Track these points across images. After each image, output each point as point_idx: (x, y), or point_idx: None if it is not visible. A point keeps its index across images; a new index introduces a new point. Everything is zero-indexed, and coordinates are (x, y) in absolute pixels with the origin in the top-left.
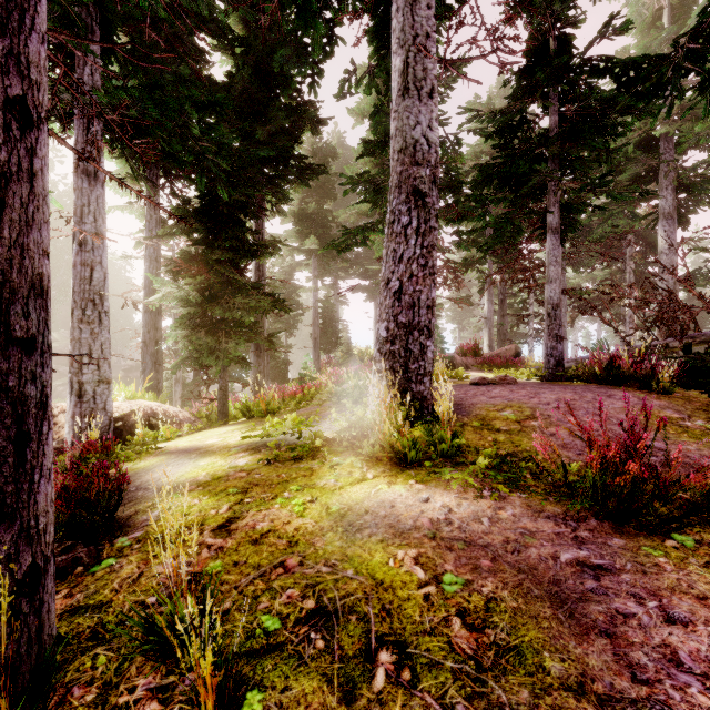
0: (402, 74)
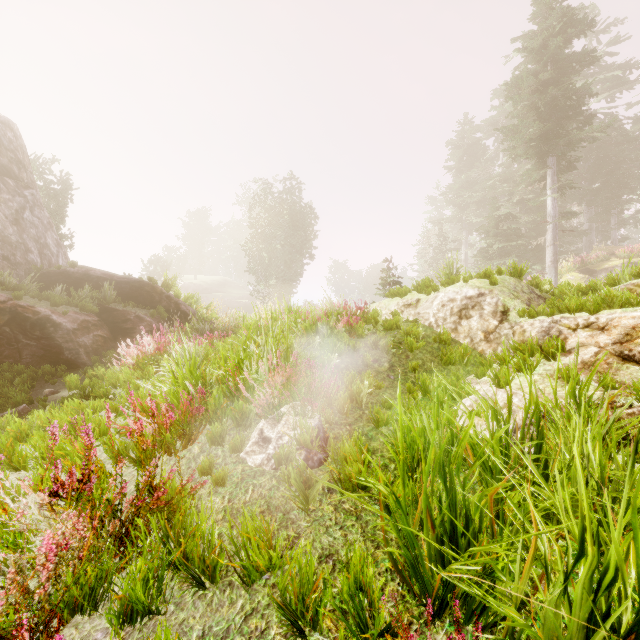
0: (589, 226)
